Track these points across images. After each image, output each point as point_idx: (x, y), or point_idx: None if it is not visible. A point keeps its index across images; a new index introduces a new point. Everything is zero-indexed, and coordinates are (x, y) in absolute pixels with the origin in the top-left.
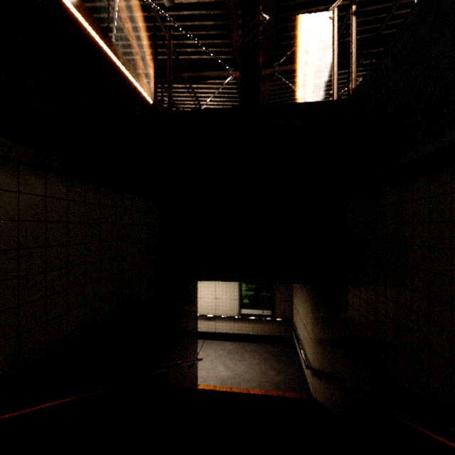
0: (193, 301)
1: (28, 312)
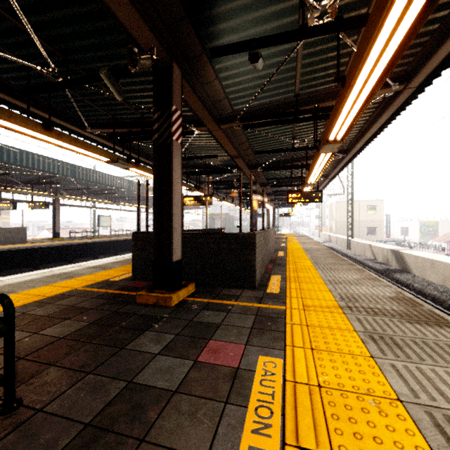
0: None
1: None
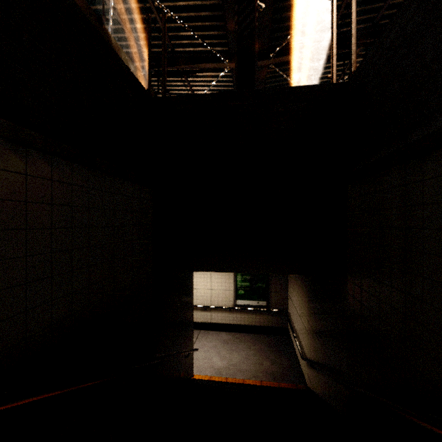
0: (189, 291)
1: (4, 299)
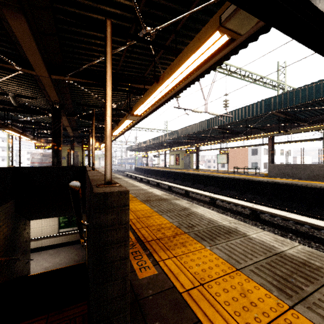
0: (28, 231)
1: None
